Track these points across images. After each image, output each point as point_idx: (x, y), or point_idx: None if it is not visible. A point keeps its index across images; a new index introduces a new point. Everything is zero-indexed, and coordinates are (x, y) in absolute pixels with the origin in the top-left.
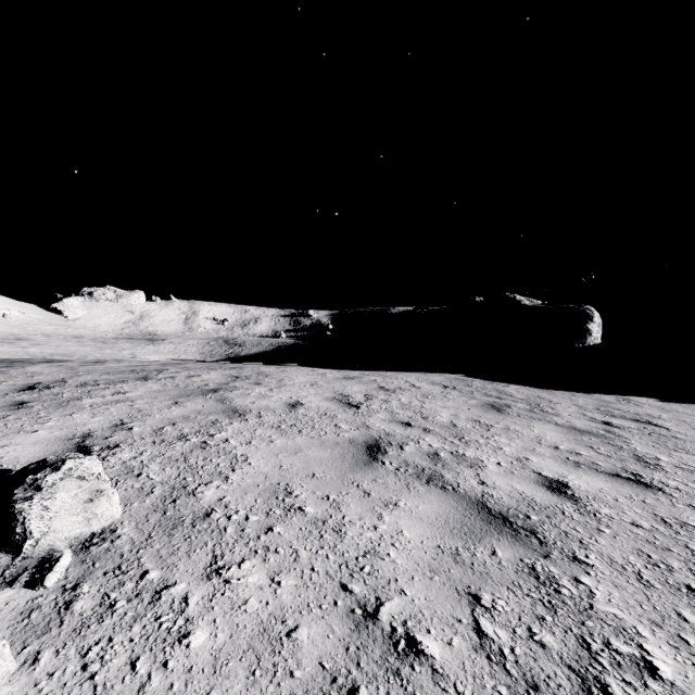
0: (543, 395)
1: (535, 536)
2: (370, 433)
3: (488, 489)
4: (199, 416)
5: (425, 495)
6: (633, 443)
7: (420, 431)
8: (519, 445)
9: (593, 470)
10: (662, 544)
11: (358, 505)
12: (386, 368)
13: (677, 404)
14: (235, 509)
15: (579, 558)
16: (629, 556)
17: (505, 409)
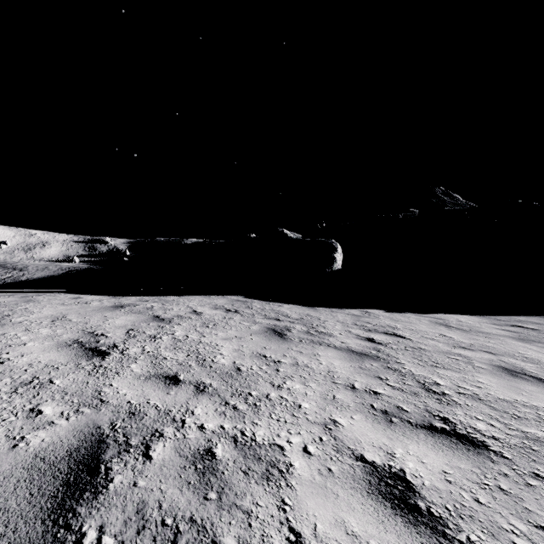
0: (312, 313)
1: None
2: (97, 420)
3: None
4: None
5: None
6: (405, 363)
7: (190, 392)
8: (317, 393)
9: (408, 425)
10: None
11: None
12: (170, 292)
13: (397, 314)
14: None
15: None
16: None
17: (287, 334)
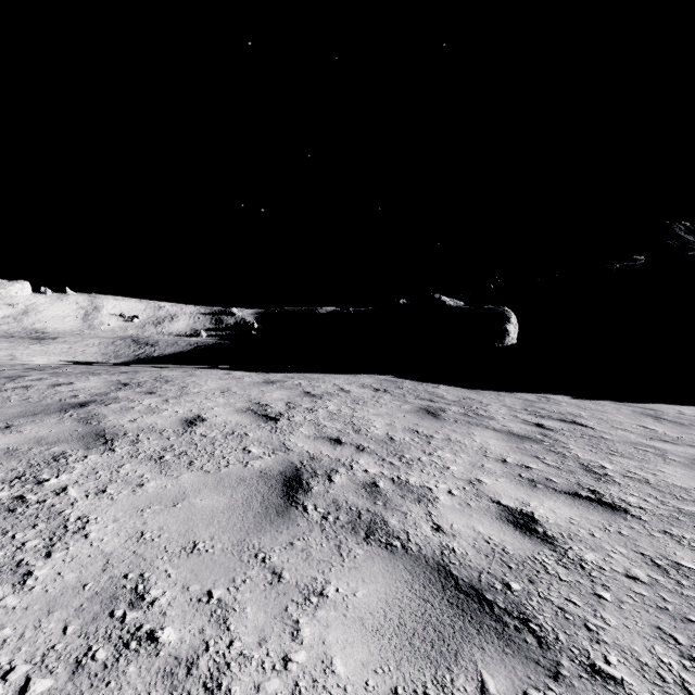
0: (473, 396)
1: (529, 628)
2: (290, 459)
3: (446, 538)
4: (35, 448)
5: (364, 565)
6: (573, 448)
7: (353, 450)
8: (466, 461)
9: (551, 490)
10: (677, 610)
11: (261, 606)
12: (312, 370)
13: (587, 401)
14: (5, 666)
15: (599, 668)
16: (654, 646)
17: (441, 414)
